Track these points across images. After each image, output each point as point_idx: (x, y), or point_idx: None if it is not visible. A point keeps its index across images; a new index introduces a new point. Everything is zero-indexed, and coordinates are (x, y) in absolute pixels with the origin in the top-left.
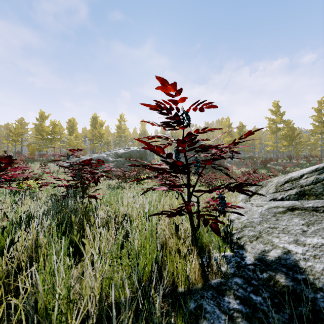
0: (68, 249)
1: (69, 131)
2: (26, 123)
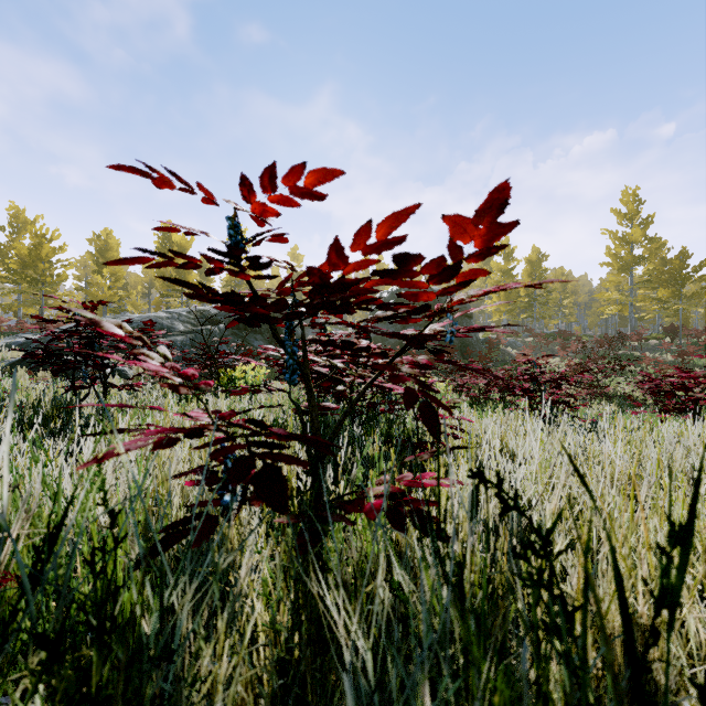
0: None
1: (96, 264)
2: None
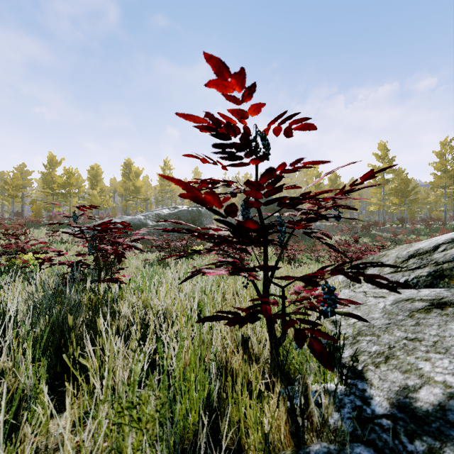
0: (62, 372)
1: (91, 183)
2: (28, 172)
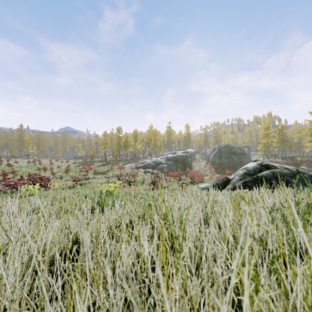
0: None
1: (134, 139)
2: (107, 134)
